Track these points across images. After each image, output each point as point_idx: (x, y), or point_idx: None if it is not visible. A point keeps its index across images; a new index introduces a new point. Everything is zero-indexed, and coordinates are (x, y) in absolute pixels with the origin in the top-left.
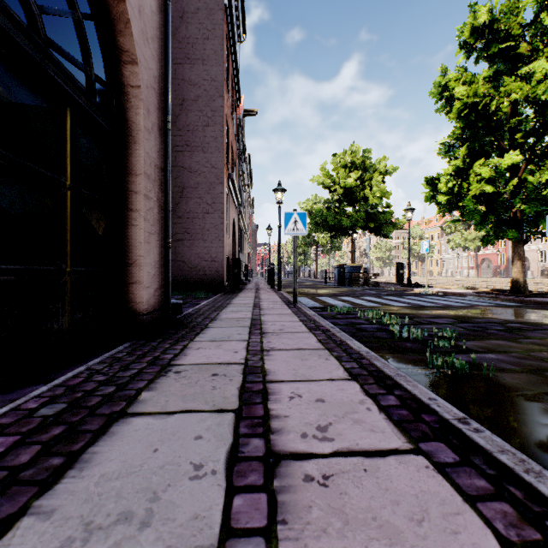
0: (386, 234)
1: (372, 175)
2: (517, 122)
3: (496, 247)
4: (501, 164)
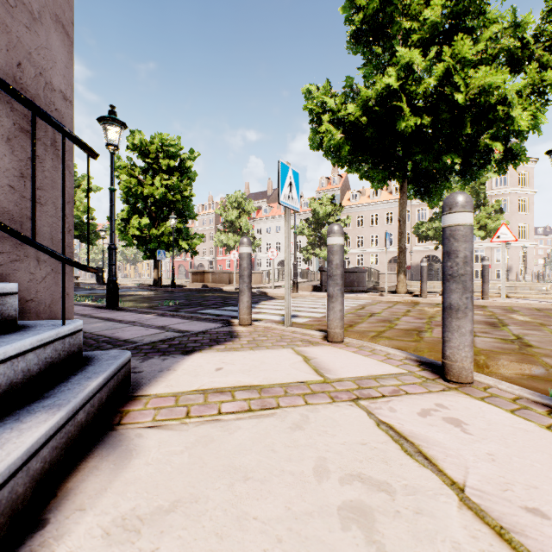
0: (92, 241)
1: (76, 190)
2: (154, 200)
3: (187, 256)
4: (142, 222)
